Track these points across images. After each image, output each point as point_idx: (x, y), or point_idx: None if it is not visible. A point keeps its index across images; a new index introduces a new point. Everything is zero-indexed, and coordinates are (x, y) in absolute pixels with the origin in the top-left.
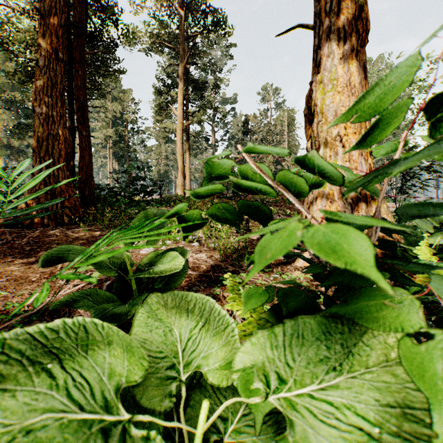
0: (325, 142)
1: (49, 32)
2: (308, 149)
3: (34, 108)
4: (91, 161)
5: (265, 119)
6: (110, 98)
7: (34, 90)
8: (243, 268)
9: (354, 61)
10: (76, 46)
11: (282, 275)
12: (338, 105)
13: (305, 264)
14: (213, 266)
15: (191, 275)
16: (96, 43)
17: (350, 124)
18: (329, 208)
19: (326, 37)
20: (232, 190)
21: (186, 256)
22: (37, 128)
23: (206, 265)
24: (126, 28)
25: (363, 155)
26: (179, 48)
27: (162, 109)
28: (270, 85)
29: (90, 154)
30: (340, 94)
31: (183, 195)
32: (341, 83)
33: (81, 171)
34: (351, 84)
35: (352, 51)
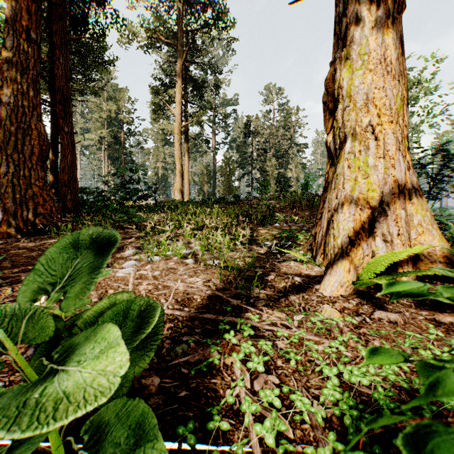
0: (353, 133)
1: (19, 7)
2: (328, 144)
3: (1, 96)
4: (74, 161)
5: (267, 121)
6: (105, 98)
7: (0, 75)
8: (252, 300)
9: (389, 31)
10: (56, 30)
11: (310, 317)
12: (369, 87)
13: (334, 293)
14: (211, 298)
15: (178, 315)
16: (83, 31)
17: (385, 111)
18: (359, 216)
19: (354, 0)
20: (234, 194)
21: (151, 322)
22: (3, 120)
23: (201, 296)
24: (116, 13)
25: (401, 150)
26: (177, 43)
27: (159, 108)
28: (273, 86)
29: (73, 152)
30: (372, 73)
31: (181, 200)
32: (374, 59)
33: (62, 172)
34: (386, 60)
35: (388, 18)
